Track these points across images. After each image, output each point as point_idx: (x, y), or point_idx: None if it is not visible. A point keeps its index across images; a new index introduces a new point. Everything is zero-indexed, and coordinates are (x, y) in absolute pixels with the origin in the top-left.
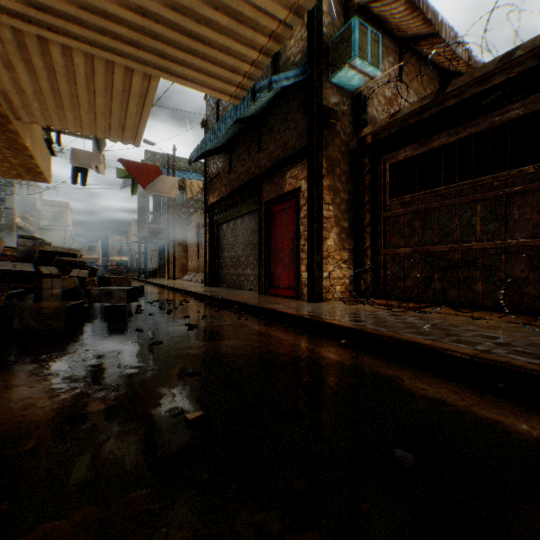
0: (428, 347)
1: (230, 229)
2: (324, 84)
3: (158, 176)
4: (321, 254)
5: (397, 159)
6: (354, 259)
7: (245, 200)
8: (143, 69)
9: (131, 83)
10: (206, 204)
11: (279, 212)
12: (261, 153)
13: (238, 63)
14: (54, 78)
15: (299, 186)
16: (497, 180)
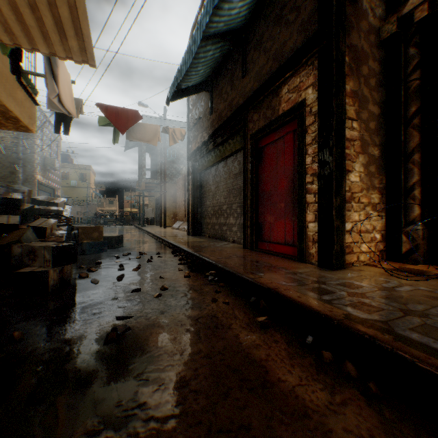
0: None
1: (212, 176)
2: None
3: (137, 121)
4: (341, 195)
5: None
6: (387, 203)
7: (227, 140)
8: None
9: None
10: (189, 153)
11: (270, 144)
12: (246, 77)
13: None
14: None
15: (304, 99)
16: None
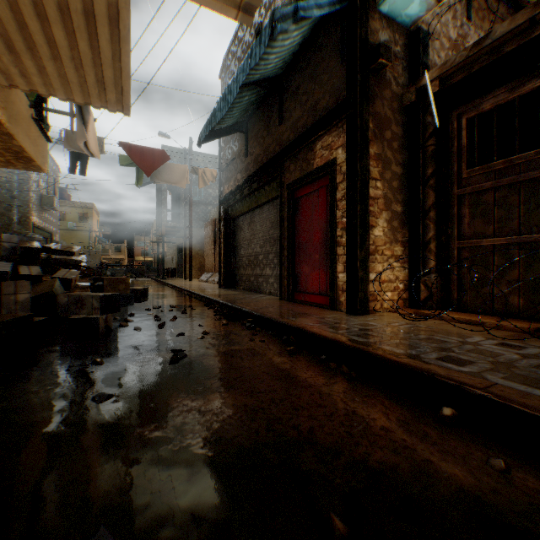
0: None
1: (247, 223)
2: (370, 14)
3: (164, 162)
4: (365, 248)
5: (480, 110)
6: (410, 255)
7: (263, 186)
8: None
9: None
10: (221, 196)
11: (306, 196)
12: (282, 125)
13: None
14: None
15: (335, 158)
16: None
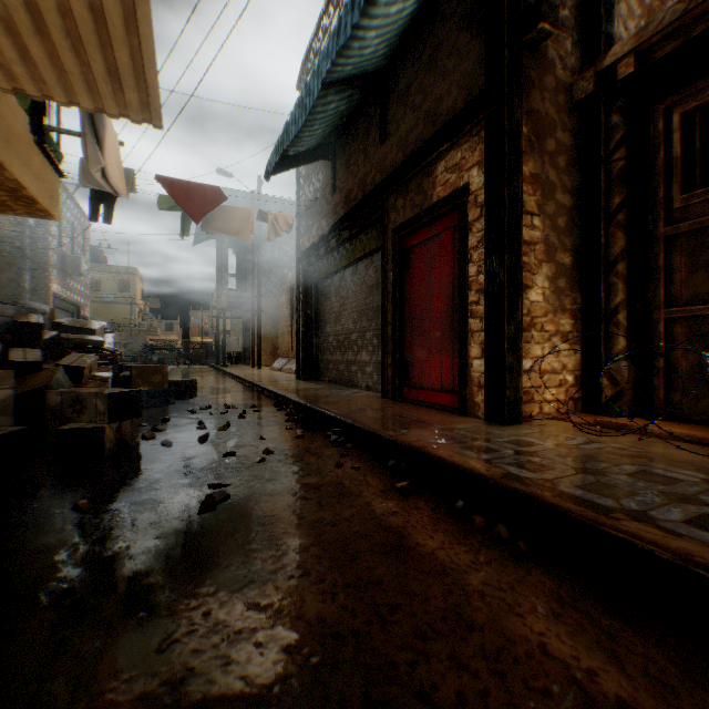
0: None
1: (335, 289)
2: None
3: (219, 204)
4: (517, 320)
5: (705, 98)
6: (584, 331)
7: (358, 235)
8: None
9: None
10: (299, 252)
11: (421, 244)
12: (386, 144)
13: None
14: None
15: (467, 183)
16: None
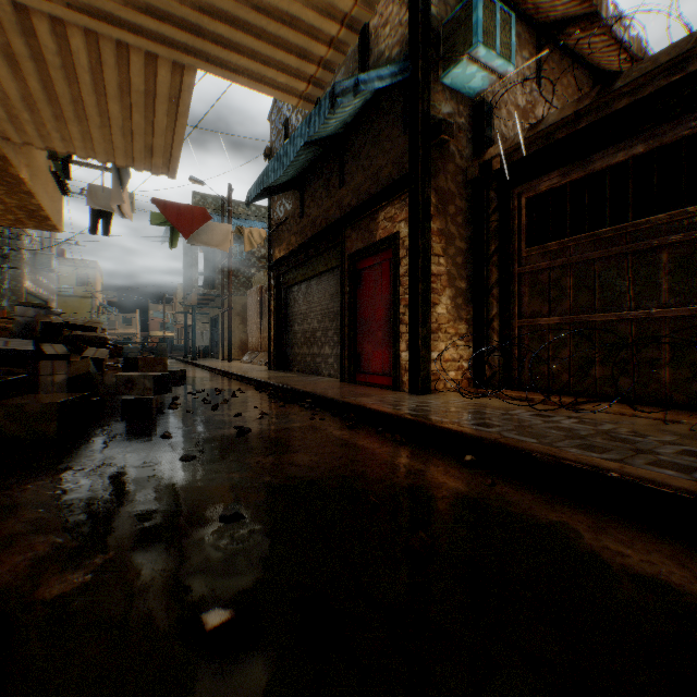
0: (613, 474)
1: (303, 294)
2: (432, 87)
3: (205, 222)
4: (428, 326)
5: (538, 191)
6: (475, 333)
7: (322, 253)
8: (171, 55)
9: (156, 79)
10: (270, 261)
11: (369, 268)
12: (343, 189)
13: (309, 43)
14: (46, 74)
15: (398, 231)
16: (694, 216)
